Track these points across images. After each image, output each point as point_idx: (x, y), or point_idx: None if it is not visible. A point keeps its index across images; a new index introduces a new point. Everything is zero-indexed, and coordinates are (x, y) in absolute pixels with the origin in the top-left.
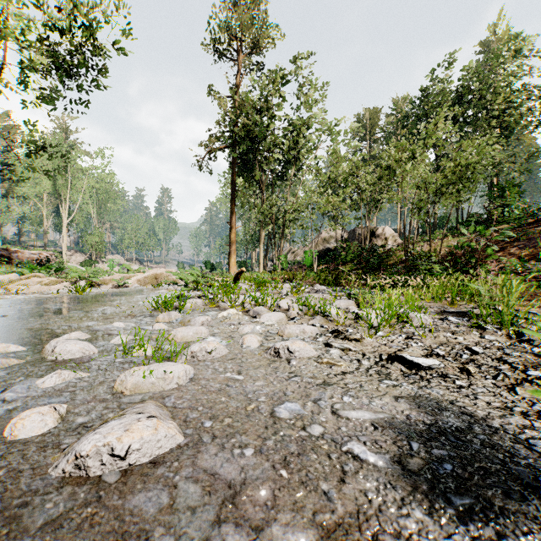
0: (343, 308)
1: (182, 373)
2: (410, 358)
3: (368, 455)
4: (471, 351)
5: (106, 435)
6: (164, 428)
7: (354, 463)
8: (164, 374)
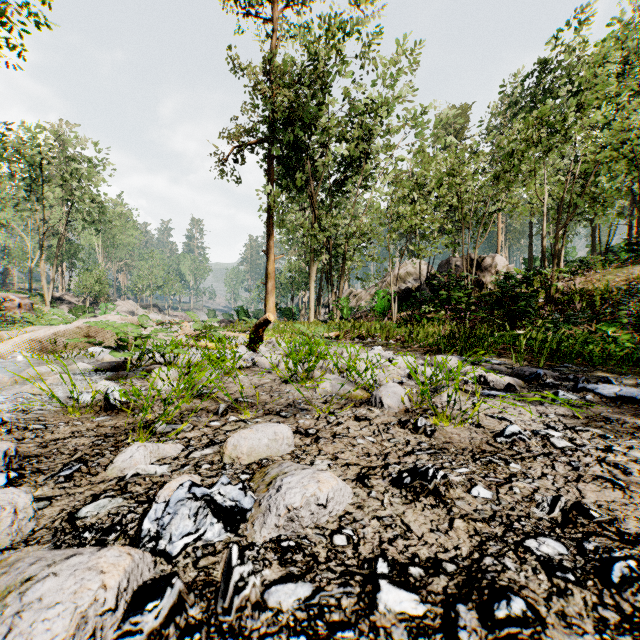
0: None
1: None
2: None
3: None
4: None
5: None
6: None
7: None
8: None
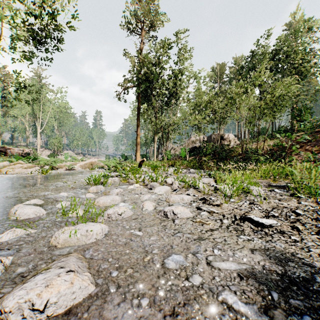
0: (206, 183)
1: (99, 231)
2: (256, 219)
3: (240, 305)
4: (295, 213)
5: (29, 291)
6: (79, 281)
7: (230, 314)
8: (86, 232)
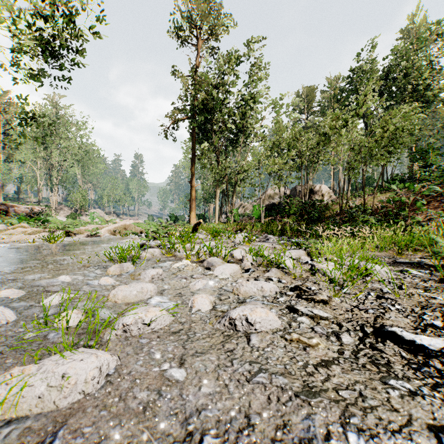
0: (295, 259)
1: (92, 373)
2: (409, 337)
3: None
4: None
5: None
6: None
7: None
8: (61, 378)
